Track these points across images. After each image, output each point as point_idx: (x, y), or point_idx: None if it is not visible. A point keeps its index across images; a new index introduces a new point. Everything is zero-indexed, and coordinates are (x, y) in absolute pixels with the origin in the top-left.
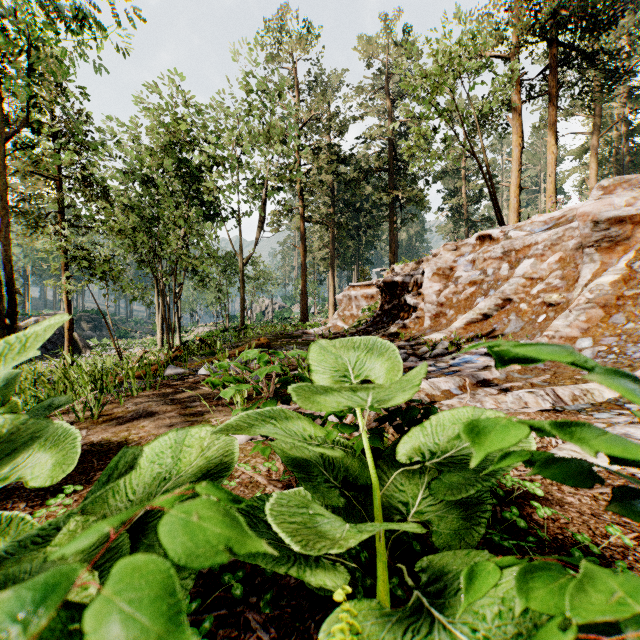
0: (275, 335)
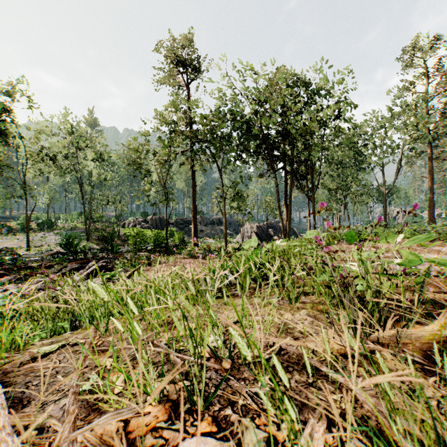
0: None
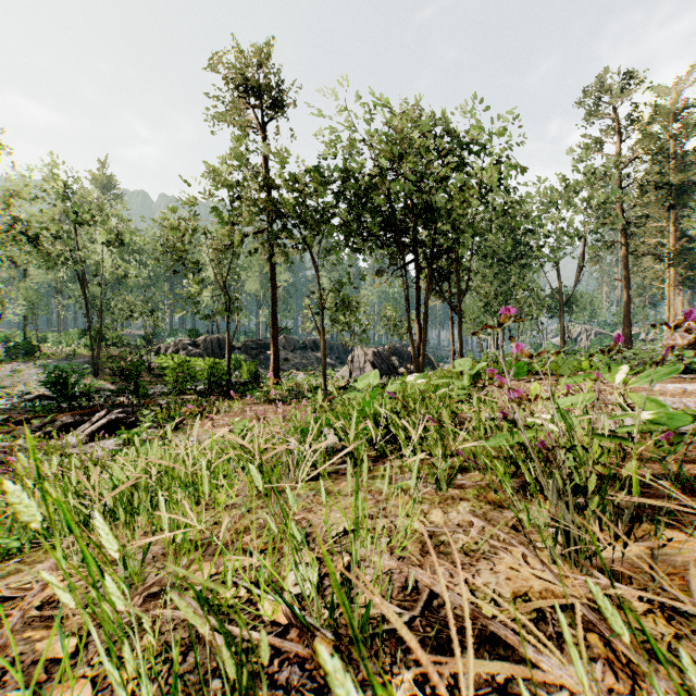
0: None
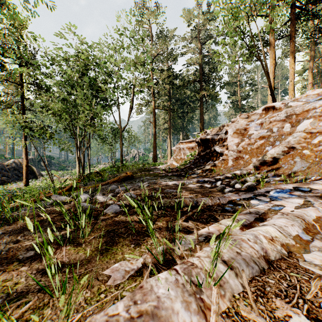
0: (138, 169)
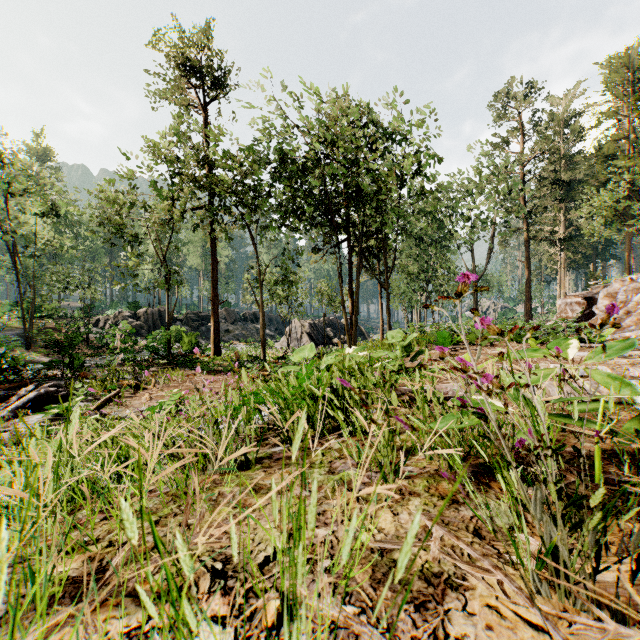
0: None
